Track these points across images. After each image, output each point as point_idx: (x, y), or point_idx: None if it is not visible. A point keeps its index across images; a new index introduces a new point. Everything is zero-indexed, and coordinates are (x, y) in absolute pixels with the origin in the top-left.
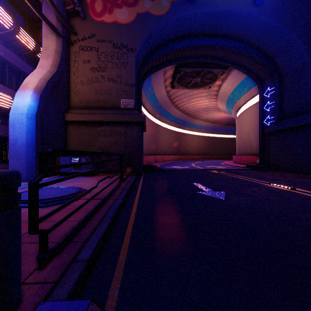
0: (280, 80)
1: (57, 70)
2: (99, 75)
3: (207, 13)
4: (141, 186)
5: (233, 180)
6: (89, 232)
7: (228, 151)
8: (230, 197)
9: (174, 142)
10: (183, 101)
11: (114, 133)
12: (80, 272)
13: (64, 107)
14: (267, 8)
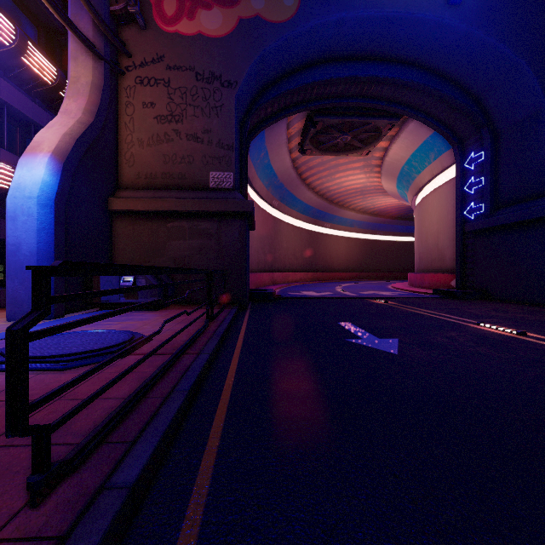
0: (494, 139)
1: (95, 119)
2: (172, 129)
3: (364, 19)
4: (246, 328)
5: (410, 317)
6: (141, 422)
7: (399, 266)
8: (407, 349)
9: (305, 249)
10: (322, 177)
11: (198, 233)
12: (114, 513)
13: (108, 185)
14: (472, 11)
